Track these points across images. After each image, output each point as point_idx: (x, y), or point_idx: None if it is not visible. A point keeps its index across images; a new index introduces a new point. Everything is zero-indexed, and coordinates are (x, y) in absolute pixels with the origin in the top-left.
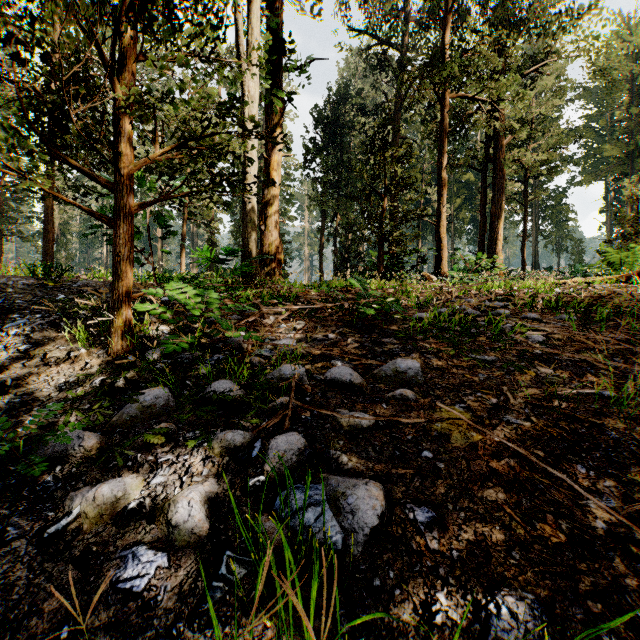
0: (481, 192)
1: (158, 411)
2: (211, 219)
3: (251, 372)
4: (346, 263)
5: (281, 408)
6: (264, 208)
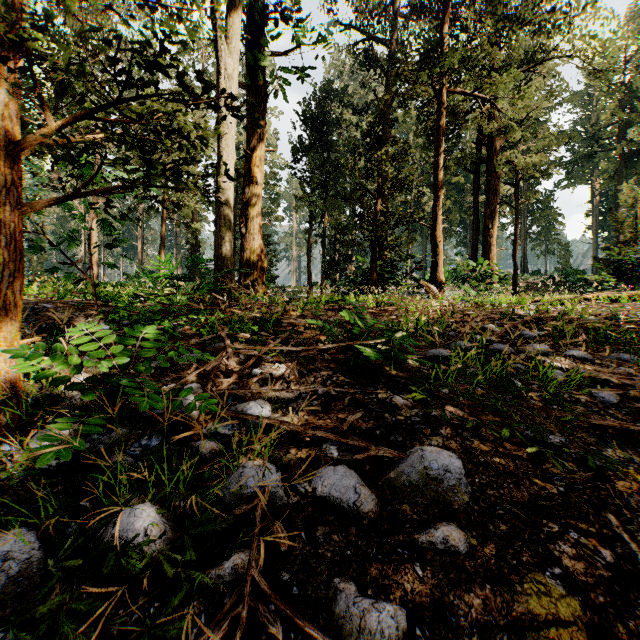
0: (475, 194)
1: (0, 593)
2: (194, 218)
3: (191, 485)
4: (335, 266)
5: (232, 583)
6: (245, 208)
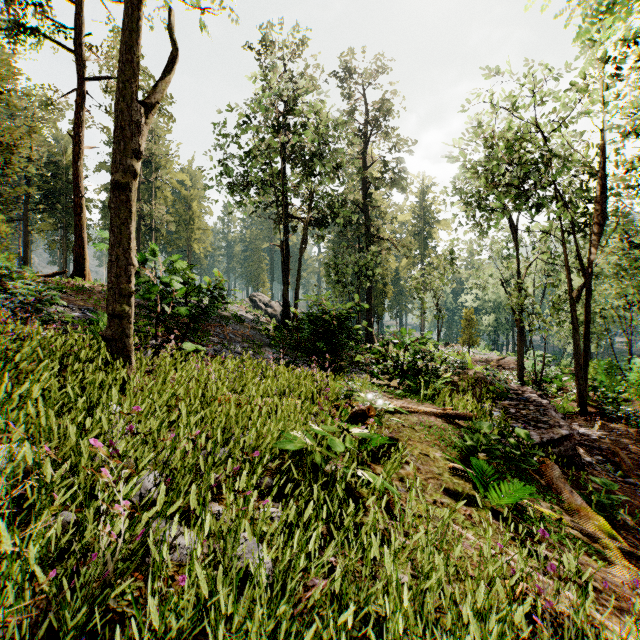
0: None
1: None
2: None
3: None
4: None
5: None
6: None
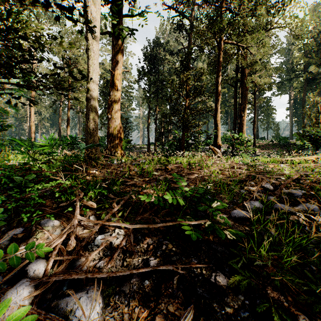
0: (235, 98)
1: None
2: None
3: None
4: (162, 135)
5: None
6: (110, 104)
